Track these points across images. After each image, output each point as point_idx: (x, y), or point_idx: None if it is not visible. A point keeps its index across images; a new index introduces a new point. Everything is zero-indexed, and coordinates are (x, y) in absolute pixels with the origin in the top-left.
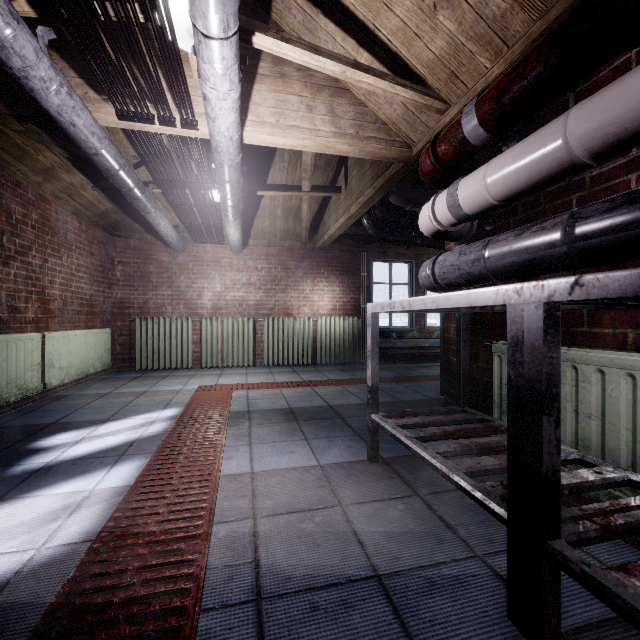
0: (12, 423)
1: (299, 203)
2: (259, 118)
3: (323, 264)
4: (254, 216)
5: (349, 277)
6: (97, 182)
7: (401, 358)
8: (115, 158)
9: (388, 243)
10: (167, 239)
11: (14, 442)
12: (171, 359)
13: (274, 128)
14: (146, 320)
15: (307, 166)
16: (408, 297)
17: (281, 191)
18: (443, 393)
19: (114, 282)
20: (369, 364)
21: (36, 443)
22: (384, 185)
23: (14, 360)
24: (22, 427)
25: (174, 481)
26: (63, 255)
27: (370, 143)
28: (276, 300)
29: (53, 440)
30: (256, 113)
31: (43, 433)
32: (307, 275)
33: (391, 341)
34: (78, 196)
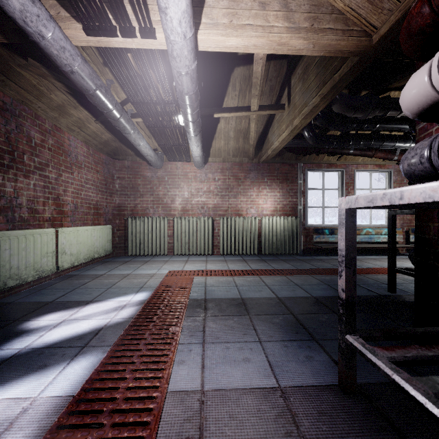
0: (24, 299)
1: (247, 125)
2: (212, 20)
3: (266, 174)
4: (212, 138)
5: (288, 184)
6: (98, 117)
7: (332, 251)
8: (90, 78)
9: (321, 155)
10: (147, 158)
11: (12, 320)
12: (152, 248)
13: (227, 29)
14: (135, 219)
15: (257, 79)
16: None
17: (233, 112)
18: (391, 290)
19: (114, 192)
20: (342, 272)
21: (26, 323)
22: (332, 89)
23: (32, 249)
24: (28, 304)
25: (118, 395)
26: (74, 171)
27: (326, 35)
28: (229, 203)
29: (40, 321)
30: (210, 15)
31: (38, 312)
32: (253, 183)
33: (324, 236)
34: (86, 128)
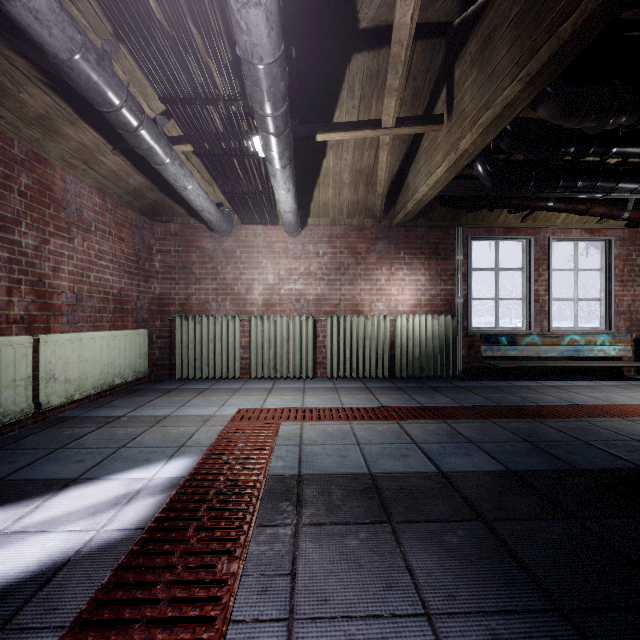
0: None
1: (373, 162)
2: None
3: (403, 246)
4: (314, 185)
5: (438, 262)
6: (116, 143)
7: (513, 372)
8: (56, 20)
9: (495, 213)
10: (204, 215)
11: None
12: (215, 367)
13: None
14: (187, 319)
15: (400, 47)
16: (523, 288)
17: (351, 131)
18: None
19: (152, 274)
20: None
21: None
22: (551, 60)
23: None
24: None
25: None
26: (75, 237)
27: None
28: (342, 294)
29: None
30: None
31: None
32: (382, 261)
33: (499, 348)
34: (97, 164)
